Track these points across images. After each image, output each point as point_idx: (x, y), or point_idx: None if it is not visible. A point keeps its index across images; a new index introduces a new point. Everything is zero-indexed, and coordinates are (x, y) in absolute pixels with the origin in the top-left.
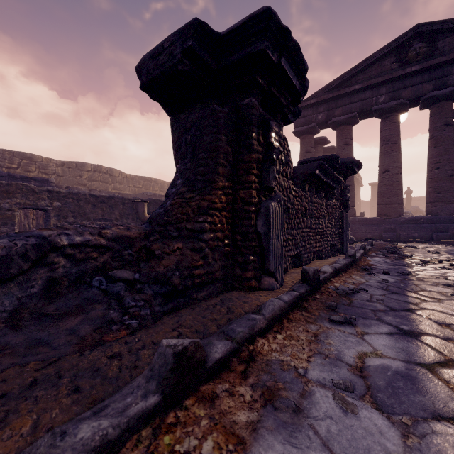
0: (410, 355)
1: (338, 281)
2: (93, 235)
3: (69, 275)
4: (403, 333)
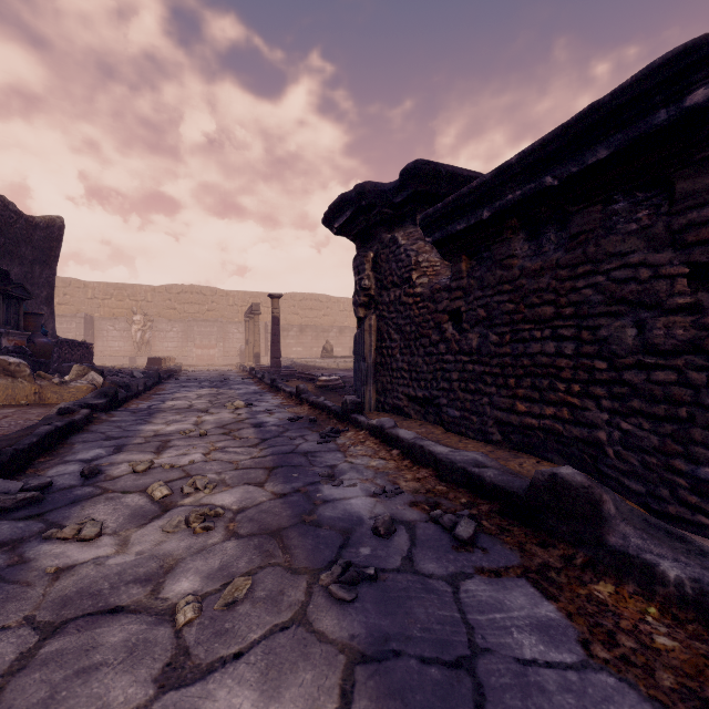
0: (255, 419)
1: (360, 436)
2: None
3: None
4: (262, 427)
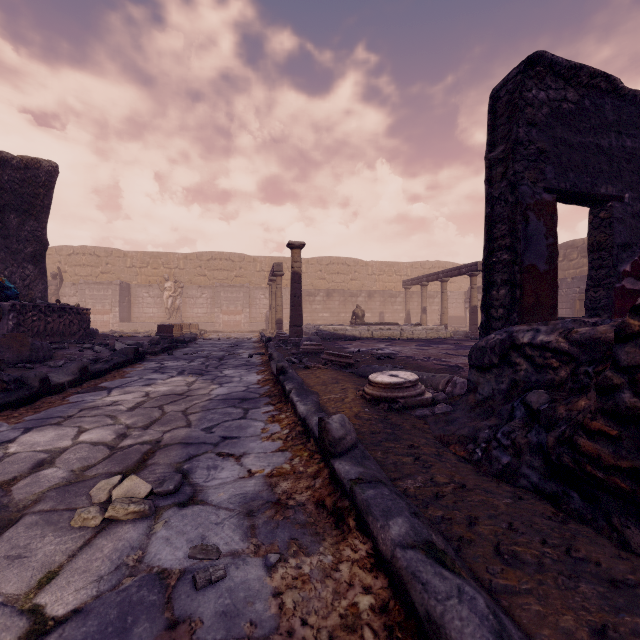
0: None
1: None
2: (562, 335)
3: (530, 382)
4: None
